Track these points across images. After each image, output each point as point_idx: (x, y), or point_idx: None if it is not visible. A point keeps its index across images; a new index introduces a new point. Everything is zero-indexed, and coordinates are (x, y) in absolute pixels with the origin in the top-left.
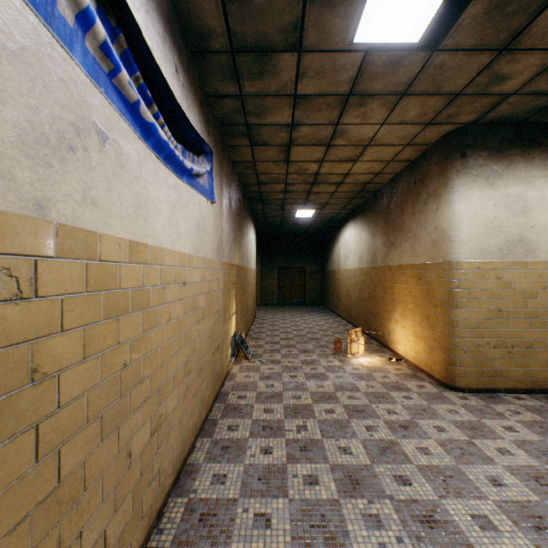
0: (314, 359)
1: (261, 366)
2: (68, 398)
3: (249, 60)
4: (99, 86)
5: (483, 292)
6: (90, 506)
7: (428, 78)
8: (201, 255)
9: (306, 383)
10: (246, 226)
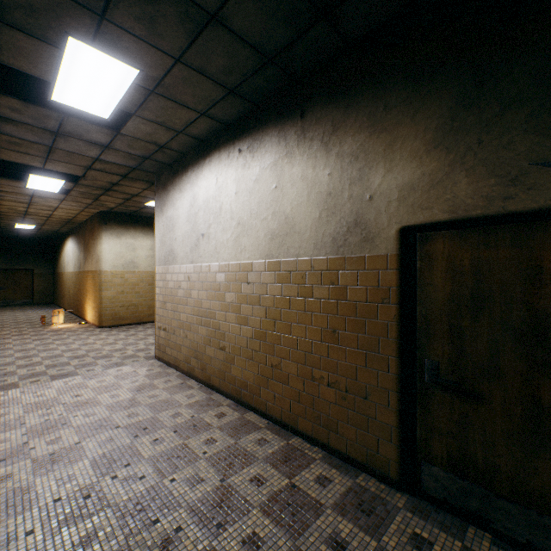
0: (24, 329)
1: None
2: None
3: None
4: None
5: (116, 284)
6: None
7: (72, 199)
8: None
9: (12, 337)
10: None
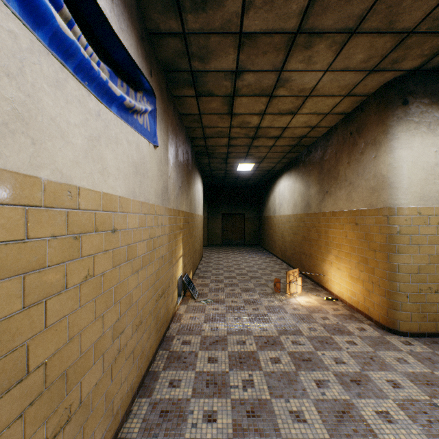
0: (256, 298)
1: (206, 306)
2: None
3: None
4: None
5: (424, 237)
6: None
7: (383, 10)
8: (140, 199)
9: (250, 325)
10: (193, 177)
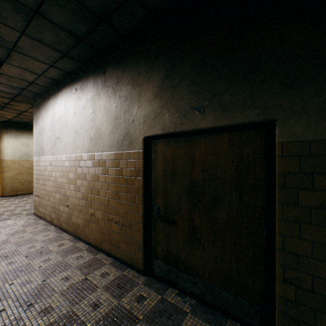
0: None
1: None
2: None
3: None
4: None
5: (14, 168)
6: None
7: None
8: None
9: None
10: None
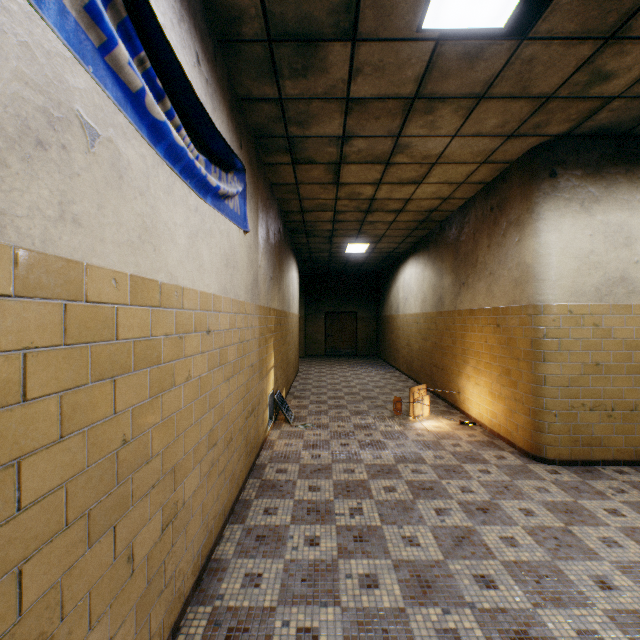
0: (369, 422)
1: (305, 431)
2: (34, 494)
3: (291, 52)
4: (85, 63)
5: (577, 342)
6: (70, 639)
7: (513, 76)
8: (231, 296)
9: (361, 453)
10: (287, 263)
